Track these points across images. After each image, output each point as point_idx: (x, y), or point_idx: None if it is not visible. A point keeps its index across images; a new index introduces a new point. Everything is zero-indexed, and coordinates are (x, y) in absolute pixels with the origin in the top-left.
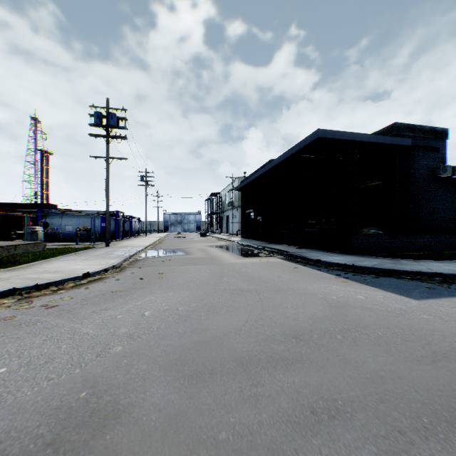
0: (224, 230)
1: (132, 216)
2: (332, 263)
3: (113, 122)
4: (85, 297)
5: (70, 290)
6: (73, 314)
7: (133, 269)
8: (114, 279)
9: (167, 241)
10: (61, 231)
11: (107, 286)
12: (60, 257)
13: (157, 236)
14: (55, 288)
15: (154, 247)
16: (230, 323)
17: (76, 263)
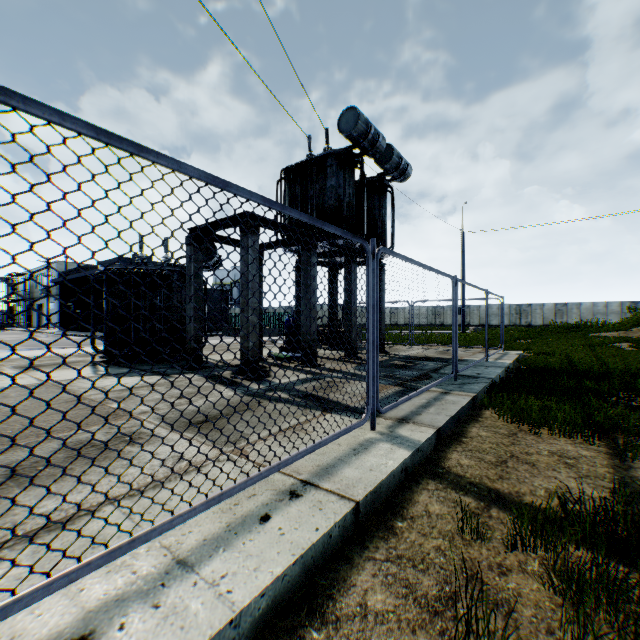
0: (36, 323)
1: None
2: None
3: None
4: None
5: None
6: None
7: None
8: None
9: None
10: None
11: None
12: None
13: None
14: None
15: None
16: None
17: None
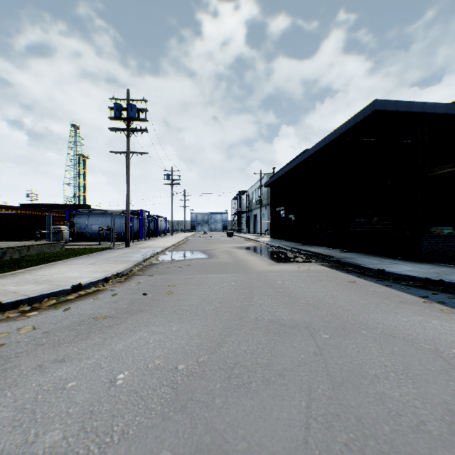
0: (252, 230)
1: (159, 216)
2: (403, 276)
3: (133, 113)
4: (53, 327)
5: (45, 311)
6: (4, 370)
7: (141, 278)
8: (110, 294)
9: (191, 241)
10: (88, 230)
11: (95, 306)
12: (68, 260)
13: (182, 236)
14: (26, 308)
15: (176, 248)
16: (273, 431)
17: (78, 269)
